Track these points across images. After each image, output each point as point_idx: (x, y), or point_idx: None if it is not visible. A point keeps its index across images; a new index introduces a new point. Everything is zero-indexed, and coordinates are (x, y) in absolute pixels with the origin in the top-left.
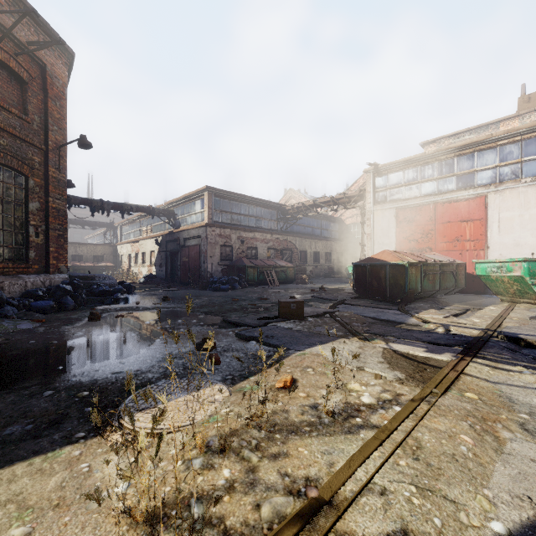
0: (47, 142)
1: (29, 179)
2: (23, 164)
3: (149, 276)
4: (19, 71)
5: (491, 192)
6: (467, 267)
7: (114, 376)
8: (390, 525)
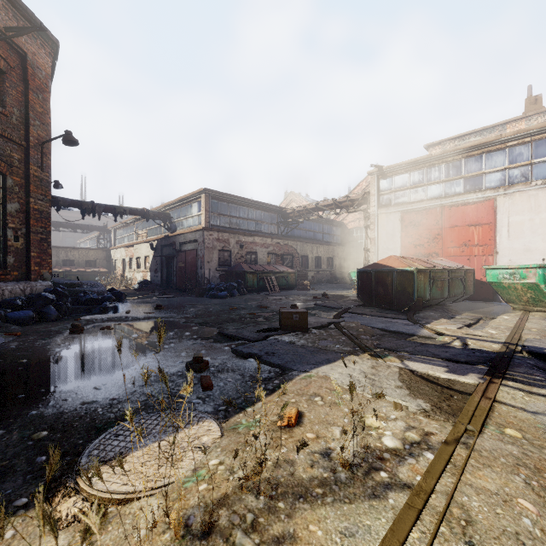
0: (28, 138)
1: (7, 178)
2: (0, 161)
3: (144, 282)
4: None
5: (500, 195)
6: (475, 273)
7: (84, 407)
8: None
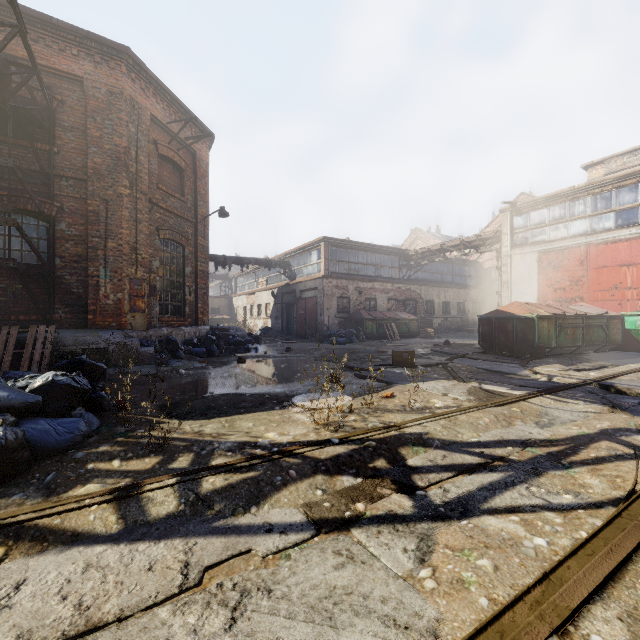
0: (196, 216)
1: (185, 249)
2: (182, 237)
3: (265, 329)
4: (180, 163)
5: None
6: None
7: (278, 391)
8: (422, 431)
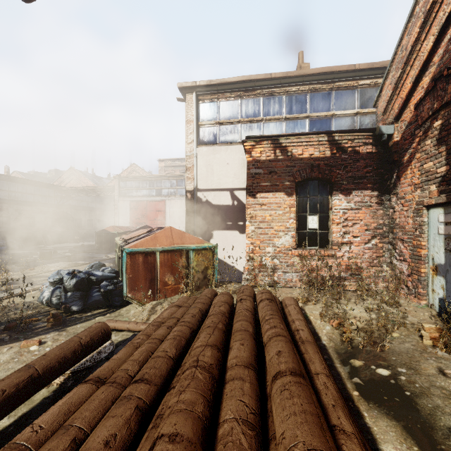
0: None
1: None
2: None
3: None
4: None
5: (167, 199)
6: None
7: None
8: (41, 275)
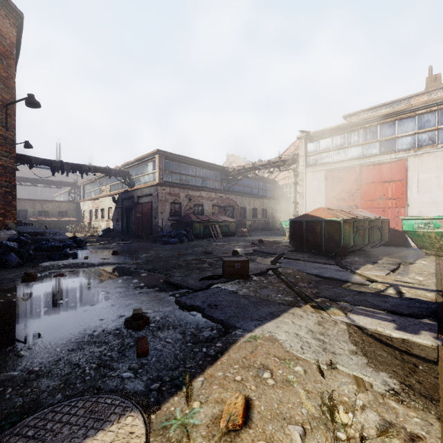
0: None
1: None
2: None
3: (107, 230)
4: None
5: (410, 156)
6: (389, 223)
7: None
8: None
